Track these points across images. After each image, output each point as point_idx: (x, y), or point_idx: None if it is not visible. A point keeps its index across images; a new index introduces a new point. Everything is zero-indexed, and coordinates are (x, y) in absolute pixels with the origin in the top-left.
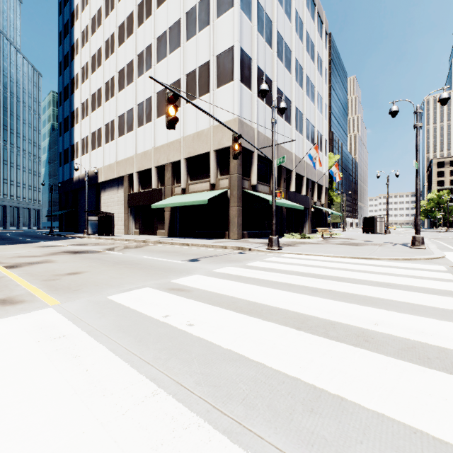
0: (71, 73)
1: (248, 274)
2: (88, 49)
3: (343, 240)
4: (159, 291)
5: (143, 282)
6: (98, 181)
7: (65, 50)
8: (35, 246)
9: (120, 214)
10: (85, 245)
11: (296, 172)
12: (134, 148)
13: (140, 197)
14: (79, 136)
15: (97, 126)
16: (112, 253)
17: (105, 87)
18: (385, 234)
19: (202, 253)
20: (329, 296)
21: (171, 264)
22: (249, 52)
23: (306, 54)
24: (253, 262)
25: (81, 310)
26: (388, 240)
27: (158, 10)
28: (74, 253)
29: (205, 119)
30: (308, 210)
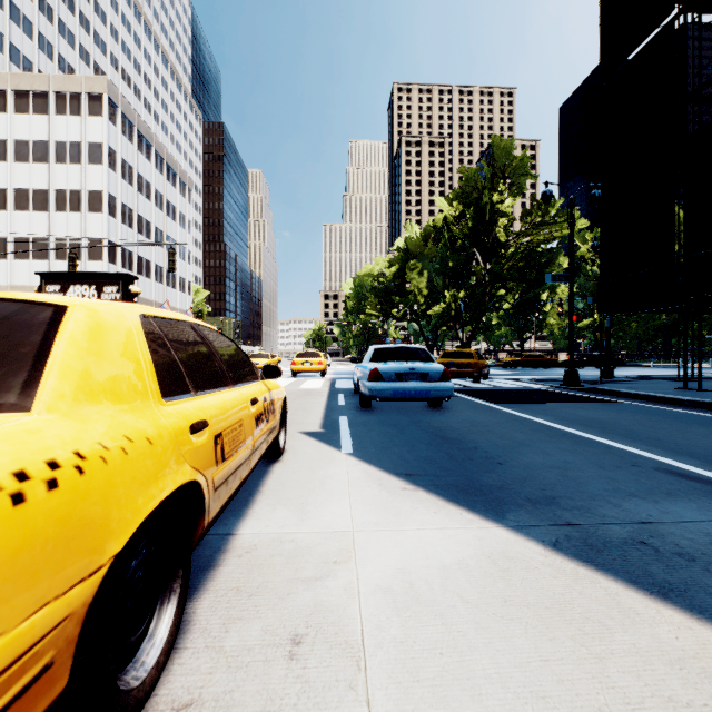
0: None
1: None
2: None
3: None
4: None
5: None
6: None
7: None
8: None
9: None
10: None
11: None
12: None
13: None
14: None
15: None
16: None
17: None
18: None
19: None
20: None
21: None
22: (115, 240)
23: (168, 218)
24: None
25: None
26: None
27: (18, 165)
28: None
29: None
30: None
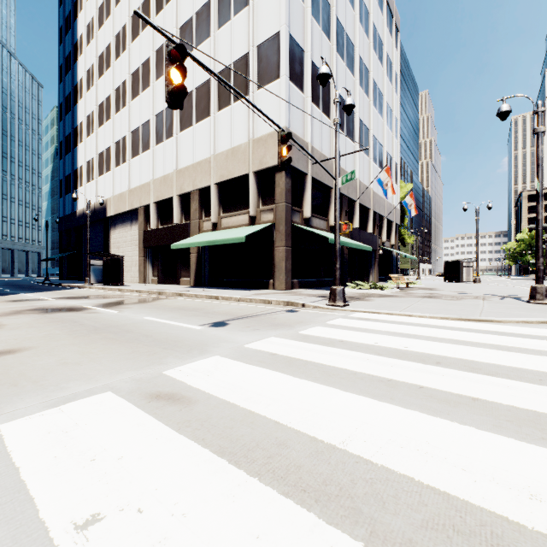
0: (74, 78)
1: (305, 354)
2: (95, 46)
3: (427, 291)
4: (125, 406)
5: (110, 376)
6: (107, 215)
7: (66, 50)
8: (4, 300)
9: (134, 257)
10: (76, 298)
11: (361, 203)
12: (151, 171)
13: (159, 234)
14: (83, 159)
15: (105, 145)
16: (103, 312)
17: (115, 94)
18: (474, 283)
19: (234, 312)
20: (485, 418)
21: (181, 332)
22: (301, 41)
23: (373, 52)
24: (311, 327)
25: None
26: (487, 291)
27: None
28: (47, 311)
29: (242, 130)
30: (376, 252)
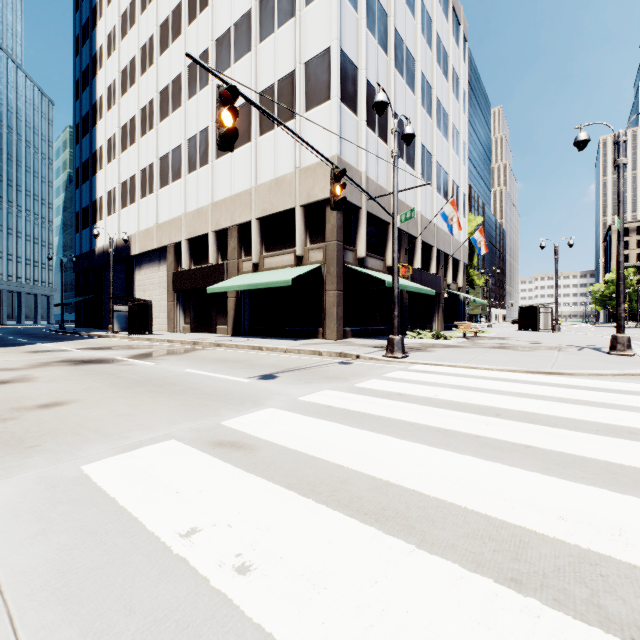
0: (93, 96)
1: (361, 406)
2: (117, 59)
3: (497, 341)
4: (192, 451)
5: (168, 426)
6: (131, 254)
7: (84, 63)
8: (23, 351)
9: (163, 301)
10: (103, 349)
11: (423, 240)
12: (182, 204)
13: (191, 276)
14: (104, 189)
15: (129, 172)
16: (138, 364)
17: (140, 115)
18: (553, 332)
19: (282, 364)
20: (534, 462)
21: (229, 384)
22: (354, 57)
23: (437, 66)
24: (367, 380)
25: (4, 509)
26: (565, 341)
27: None
28: (77, 363)
29: (288, 158)
30: (440, 296)
